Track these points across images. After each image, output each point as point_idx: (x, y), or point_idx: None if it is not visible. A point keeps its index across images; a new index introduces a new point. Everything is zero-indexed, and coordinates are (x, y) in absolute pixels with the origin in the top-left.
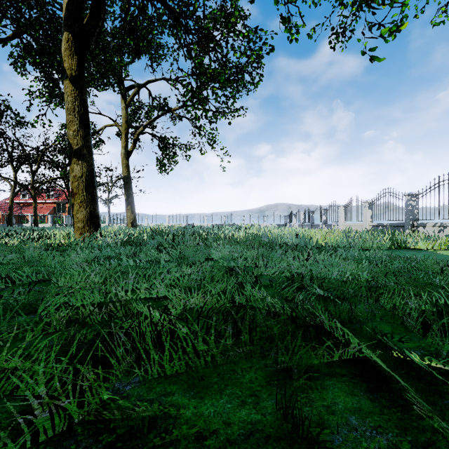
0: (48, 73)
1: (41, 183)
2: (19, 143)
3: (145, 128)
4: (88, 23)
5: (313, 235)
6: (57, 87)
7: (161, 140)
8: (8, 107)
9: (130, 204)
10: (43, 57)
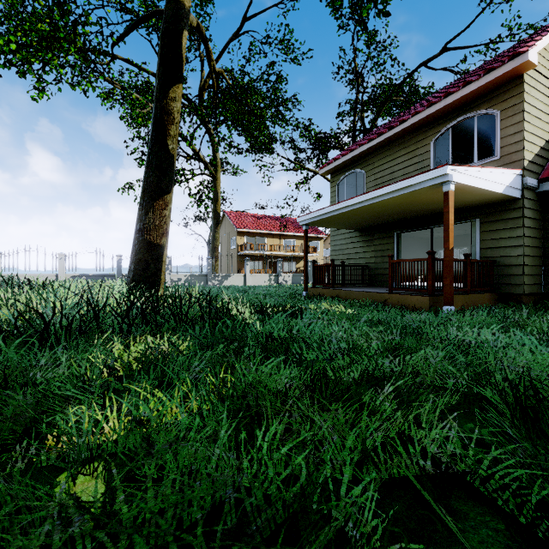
0: None
1: None
2: None
3: None
4: None
5: None
6: None
7: None
8: None
9: None
10: None
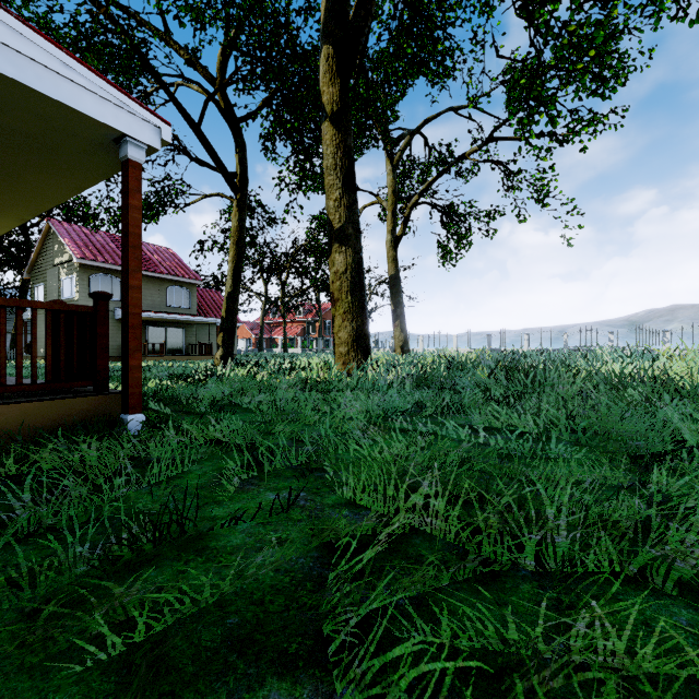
0: (299, 142)
1: (291, 296)
2: (270, 249)
3: (421, 195)
4: (356, 15)
5: None
6: (309, 159)
7: (444, 211)
8: (259, 203)
9: (398, 318)
10: (294, 116)
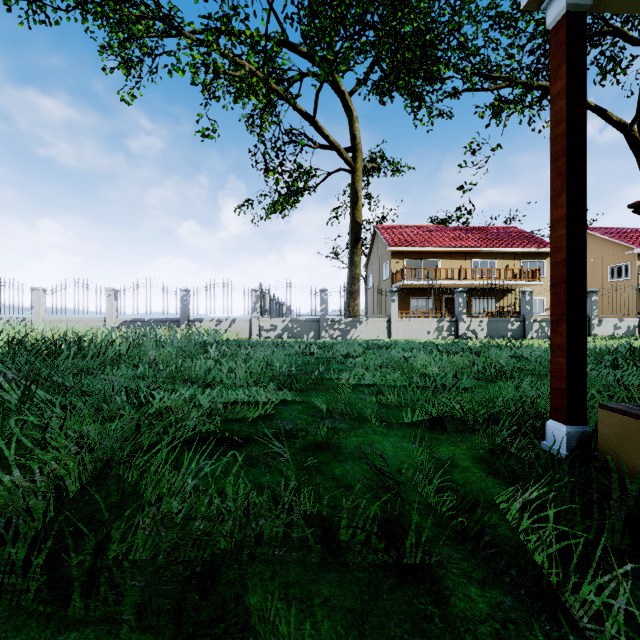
0: None
1: None
2: None
3: None
4: None
5: (154, 333)
6: None
7: None
8: None
9: None
10: None
